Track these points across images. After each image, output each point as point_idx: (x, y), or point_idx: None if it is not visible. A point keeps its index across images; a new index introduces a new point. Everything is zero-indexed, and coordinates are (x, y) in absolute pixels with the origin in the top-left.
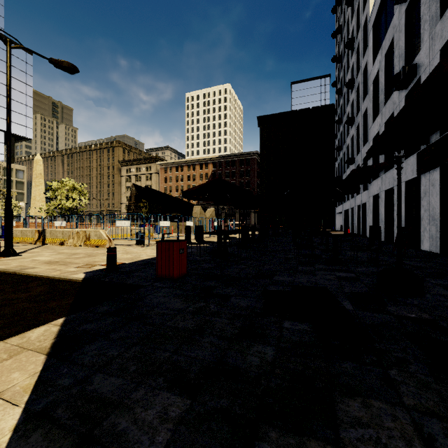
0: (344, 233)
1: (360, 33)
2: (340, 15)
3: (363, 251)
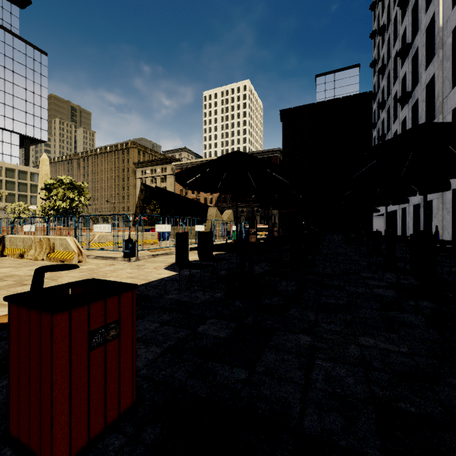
0: None
1: None
2: None
3: None
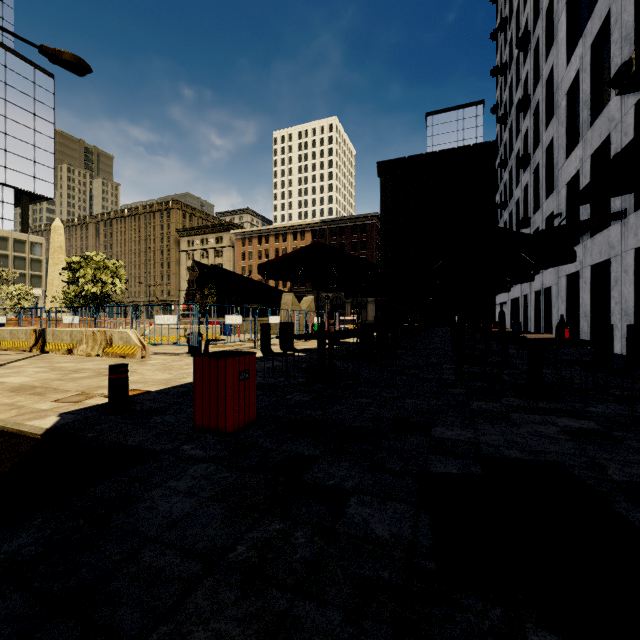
0: (552, 337)
1: (541, 23)
2: (504, 4)
3: (568, 367)
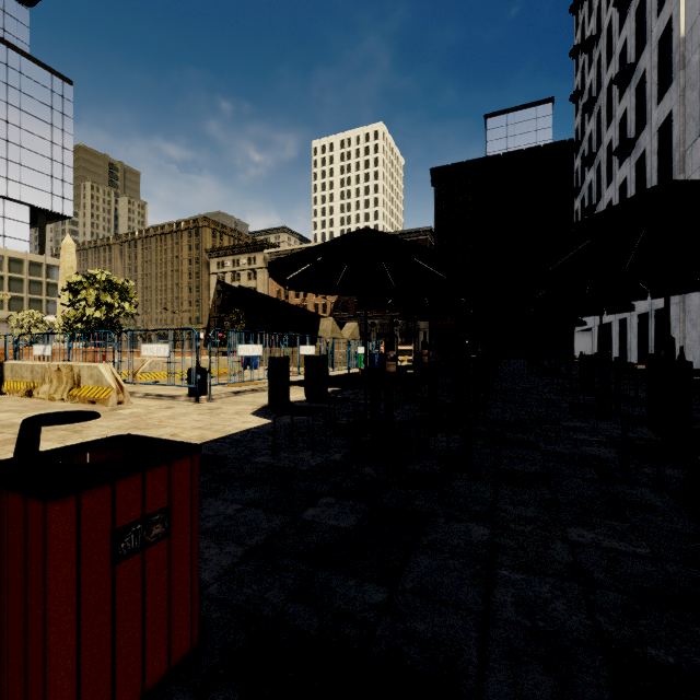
0: None
1: None
2: None
3: None
